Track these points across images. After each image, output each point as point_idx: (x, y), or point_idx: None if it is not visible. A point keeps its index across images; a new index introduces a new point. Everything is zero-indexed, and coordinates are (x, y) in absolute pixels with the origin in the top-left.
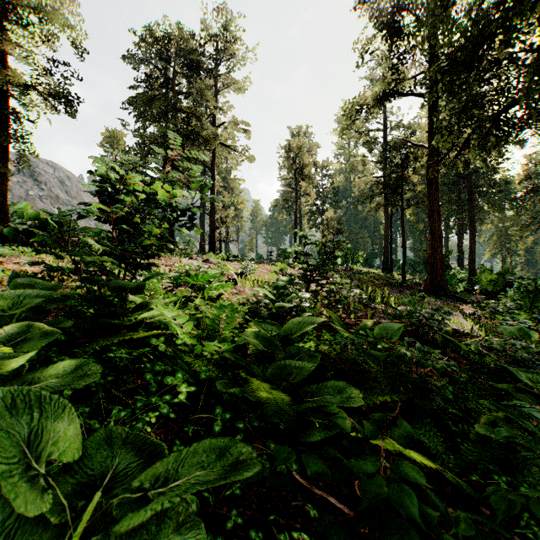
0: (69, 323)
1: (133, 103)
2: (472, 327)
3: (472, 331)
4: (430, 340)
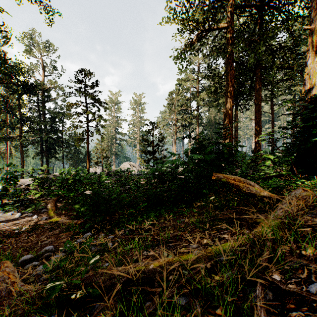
0: None
1: None
2: None
3: None
4: None
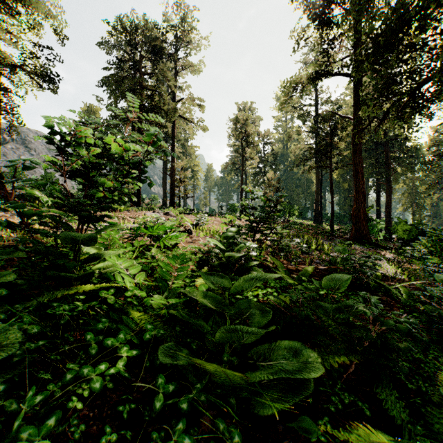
0: (12, 277)
1: (106, 82)
2: (397, 271)
3: (396, 274)
4: (362, 284)
